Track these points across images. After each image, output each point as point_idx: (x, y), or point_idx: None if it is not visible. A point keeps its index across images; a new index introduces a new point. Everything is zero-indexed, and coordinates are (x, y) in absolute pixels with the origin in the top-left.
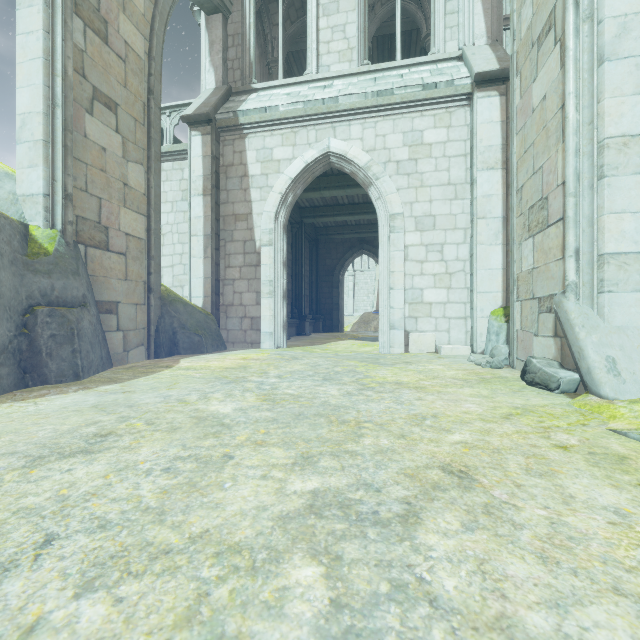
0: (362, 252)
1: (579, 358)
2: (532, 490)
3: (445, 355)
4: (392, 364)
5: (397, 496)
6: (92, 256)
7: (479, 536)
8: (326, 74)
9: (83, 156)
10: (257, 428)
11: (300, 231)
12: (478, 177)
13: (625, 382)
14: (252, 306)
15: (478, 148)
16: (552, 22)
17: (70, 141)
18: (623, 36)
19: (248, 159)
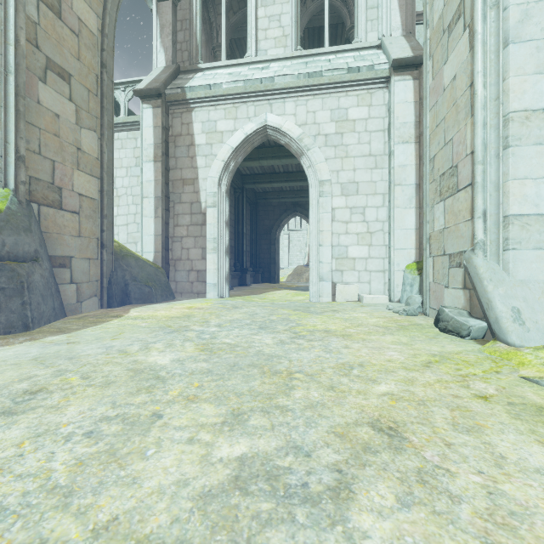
0: (295, 214)
1: (487, 308)
2: (462, 450)
3: (367, 303)
4: (321, 312)
5: (327, 462)
6: (45, 214)
7: (416, 515)
8: (264, 57)
9: (36, 121)
10: (191, 381)
11: (242, 195)
12: (395, 149)
13: (529, 330)
14: (198, 260)
15: (395, 124)
16: (461, 11)
17: (23, 106)
18: (525, 21)
19: (194, 130)
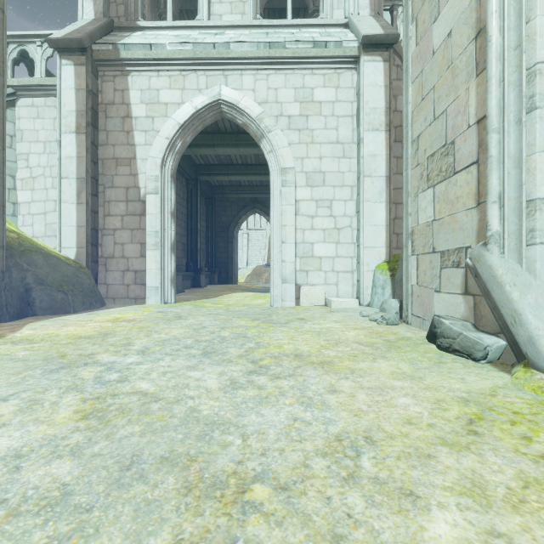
0: (255, 211)
1: (513, 323)
2: None
3: (335, 308)
4: (286, 322)
5: None
6: None
7: None
8: (218, 22)
9: None
10: None
11: (196, 187)
12: (364, 137)
13: None
14: (136, 258)
15: (364, 109)
16: None
17: None
18: None
19: (131, 99)
